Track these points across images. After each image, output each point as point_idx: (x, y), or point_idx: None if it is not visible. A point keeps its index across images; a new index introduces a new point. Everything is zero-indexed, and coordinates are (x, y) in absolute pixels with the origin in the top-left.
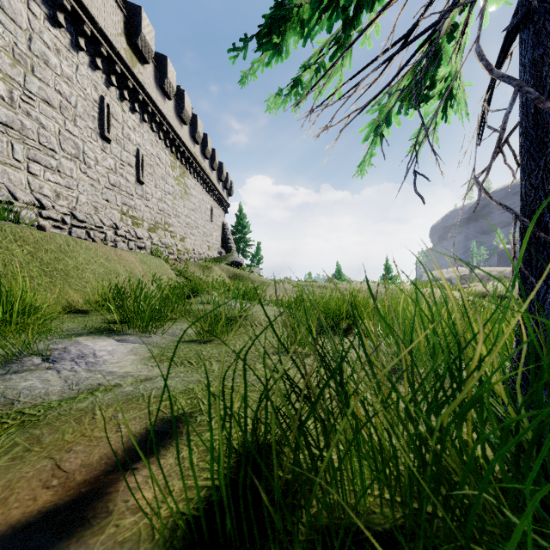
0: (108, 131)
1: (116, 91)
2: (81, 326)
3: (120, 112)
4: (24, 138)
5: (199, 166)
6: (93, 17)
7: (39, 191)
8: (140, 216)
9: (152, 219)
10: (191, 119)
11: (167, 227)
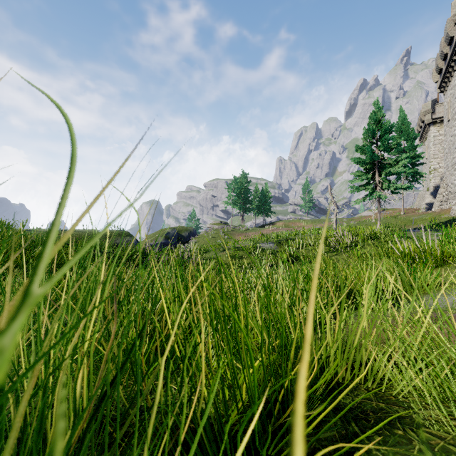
0: None
1: None
2: None
3: None
4: None
5: None
6: None
7: None
8: None
9: None
10: None
11: None
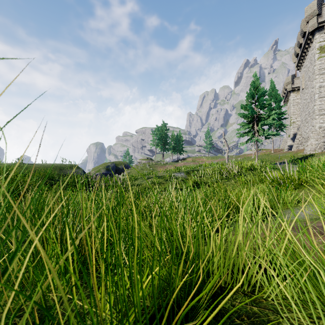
0: None
1: None
2: None
3: None
4: None
5: None
6: None
7: None
8: None
9: None
10: None
11: None
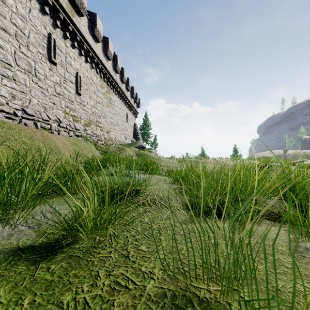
0: (54, 57)
1: (61, 32)
2: None
3: (64, 46)
4: None
5: (119, 87)
6: None
7: None
8: (79, 116)
9: (87, 118)
10: (113, 58)
11: (97, 124)
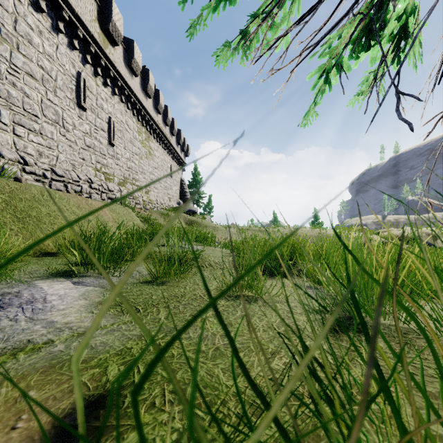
0: (84, 101)
1: (91, 68)
2: (44, 268)
3: (95, 85)
4: (10, 105)
5: (161, 132)
6: (70, 5)
7: (24, 150)
8: (111, 173)
9: (122, 175)
10: (154, 93)
11: (134, 182)
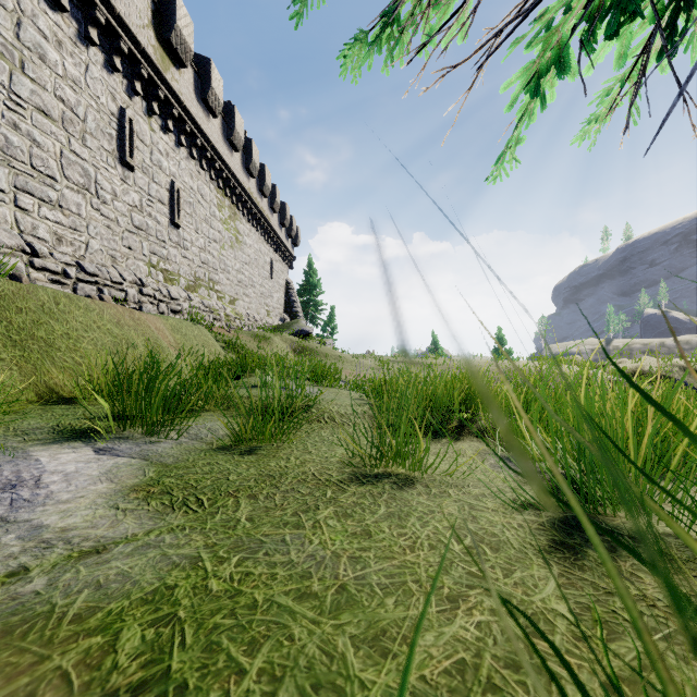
0: (131, 155)
1: (142, 103)
2: (50, 424)
3: (148, 130)
4: (10, 160)
5: (255, 206)
6: None
7: (32, 232)
8: (175, 270)
9: (192, 274)
10: (244, 145)
11: (212, 285)
